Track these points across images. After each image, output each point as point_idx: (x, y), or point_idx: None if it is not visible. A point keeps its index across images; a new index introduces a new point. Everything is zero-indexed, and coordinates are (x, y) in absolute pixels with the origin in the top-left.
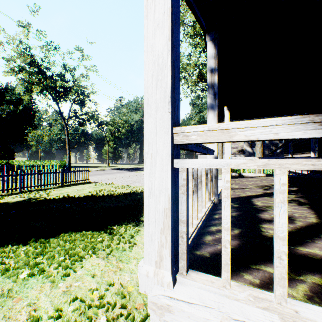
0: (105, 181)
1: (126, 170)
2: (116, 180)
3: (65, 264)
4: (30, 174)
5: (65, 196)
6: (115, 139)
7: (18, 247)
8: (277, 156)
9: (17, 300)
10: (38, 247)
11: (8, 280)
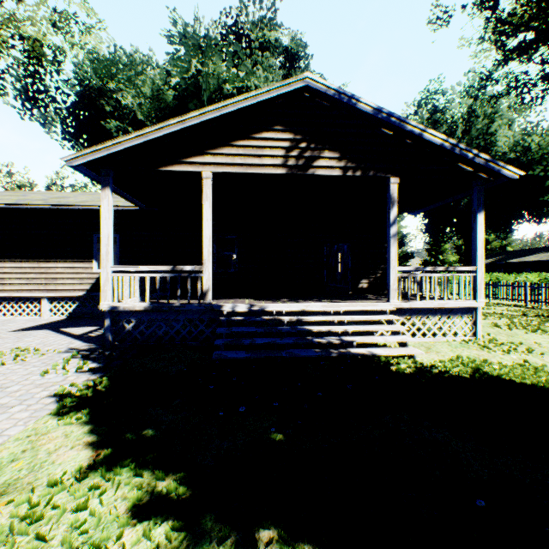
0: None
1: None
2: None
3: (532, 366)
4: None
5: None
6: None
7: None
8: None
9: None
10: None
11: None
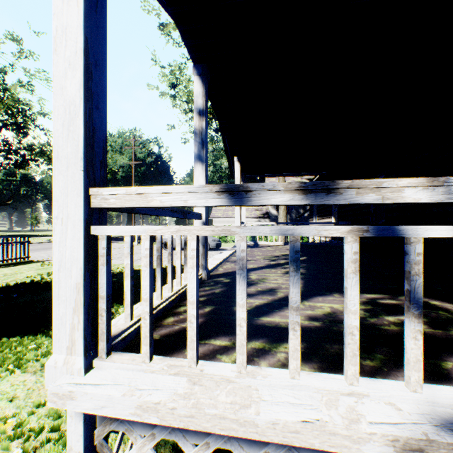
0: None
1: None
2: None
3: None
4: None
5: None
6: None
7: None
8: (305, 220)
9: None
10: None
11: None
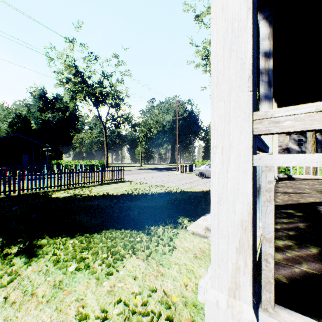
0: (139, 180)
1: (158, 170)
2: (149, 179)
3: (108, 262)
4: (76, 172)
5: (104, 194)
6: (148, 139)
7: (67, 239)
8: None
9: (67, 293)
10: (84, 241)
11: (59, 272)
